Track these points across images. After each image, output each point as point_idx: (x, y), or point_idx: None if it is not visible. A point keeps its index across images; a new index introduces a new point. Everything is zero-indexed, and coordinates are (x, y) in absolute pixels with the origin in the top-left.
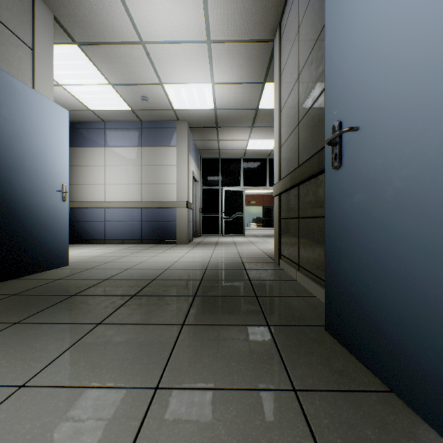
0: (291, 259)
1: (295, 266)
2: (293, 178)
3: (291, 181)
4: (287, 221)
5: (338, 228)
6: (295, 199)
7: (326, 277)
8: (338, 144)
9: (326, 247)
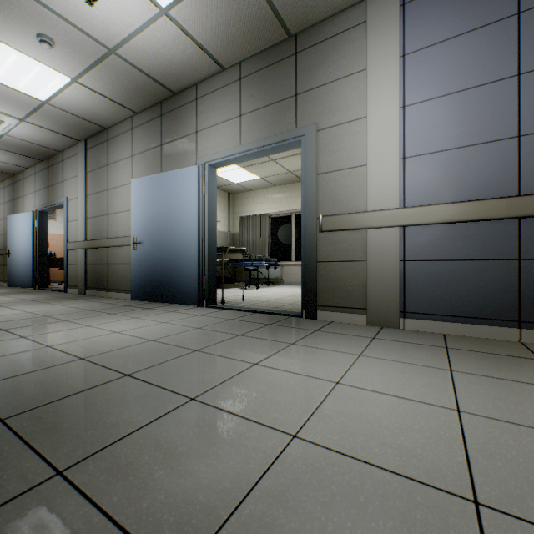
0: (2, 280)
1: (4, 281)
2: (3, 252)
3: (2, 253)
4: (1, 266)
5: (10, 267)
6: (4, 258)
7: (8, 276)
8: (9, 253)
9: (8, 271)
